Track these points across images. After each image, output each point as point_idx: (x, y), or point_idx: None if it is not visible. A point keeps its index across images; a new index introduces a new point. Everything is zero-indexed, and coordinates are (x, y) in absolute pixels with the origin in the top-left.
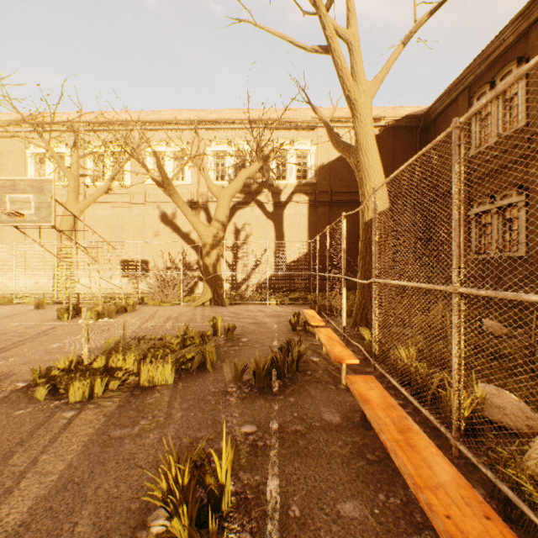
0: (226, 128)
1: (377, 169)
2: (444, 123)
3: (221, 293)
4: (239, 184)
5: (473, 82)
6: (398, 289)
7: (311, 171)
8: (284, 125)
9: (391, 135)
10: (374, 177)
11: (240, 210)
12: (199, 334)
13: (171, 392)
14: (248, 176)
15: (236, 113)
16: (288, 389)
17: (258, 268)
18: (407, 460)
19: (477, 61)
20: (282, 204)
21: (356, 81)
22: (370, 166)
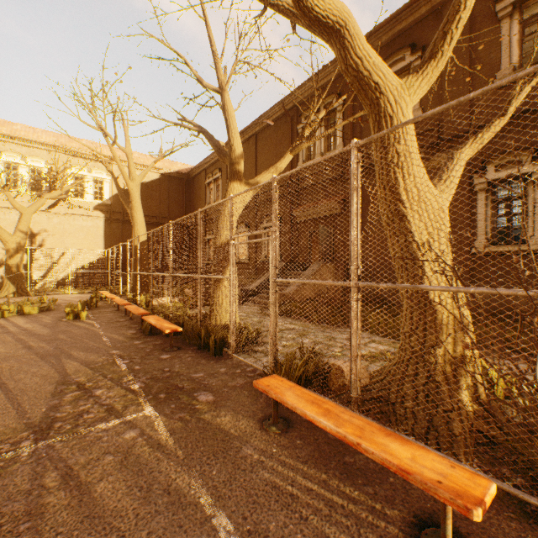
0: (20, 144)
1: (142, 220)
2: (197, 183)
3: (26, 287)
4: (43, 204)
5: (208, 168)
6: (163, 280)
7: (107, 195)
8: (83, 155)
9: (168, 181)
10: (140, 224)
11: (37, 218)
12: (39, 301)
13: (42, 314)
14: (51, 199)
15: (32, 133)
16: (93, 309)
17: (56, 268)
18: (121, 302)
19: (205, 162)
20: (81, 217)
21: (131, 174)
22: (138, 218)
